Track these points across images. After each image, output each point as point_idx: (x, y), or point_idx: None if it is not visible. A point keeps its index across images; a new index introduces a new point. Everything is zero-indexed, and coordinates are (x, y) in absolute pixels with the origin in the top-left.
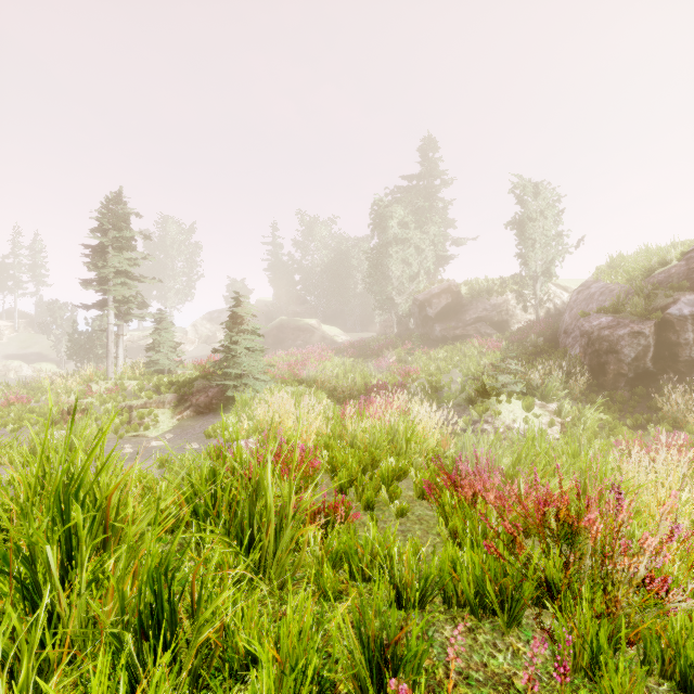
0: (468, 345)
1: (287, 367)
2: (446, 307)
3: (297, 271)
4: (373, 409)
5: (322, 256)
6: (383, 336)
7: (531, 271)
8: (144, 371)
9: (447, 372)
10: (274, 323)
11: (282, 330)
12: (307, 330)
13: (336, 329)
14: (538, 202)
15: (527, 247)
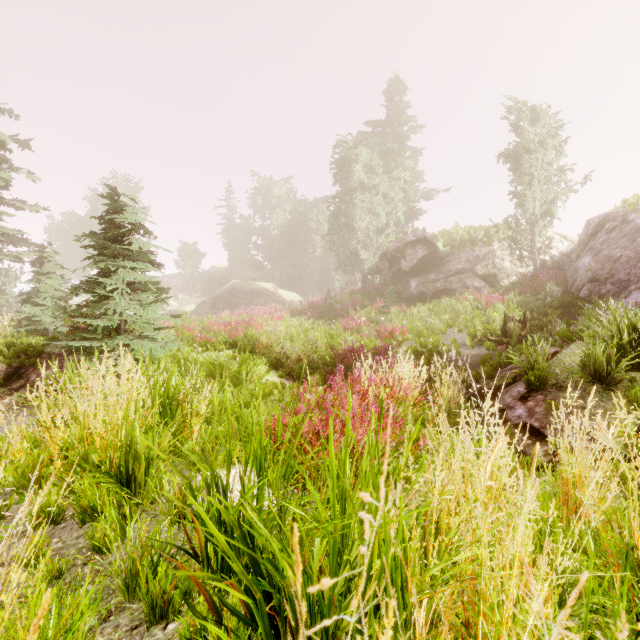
0: (459, 300)
1: (228, 328)
2: (423, 259)
3: (253, 234)
4: (365, 398)
5: (279, 219)
6: (346, 296)
7: (529, 213)
8: (13, 332)
9: (442, 332)
10: (226, 287)
11: (234, 293)
12: (261, 293)
13: (294, 294)
14: (536, 129)
15: (523, 184)
